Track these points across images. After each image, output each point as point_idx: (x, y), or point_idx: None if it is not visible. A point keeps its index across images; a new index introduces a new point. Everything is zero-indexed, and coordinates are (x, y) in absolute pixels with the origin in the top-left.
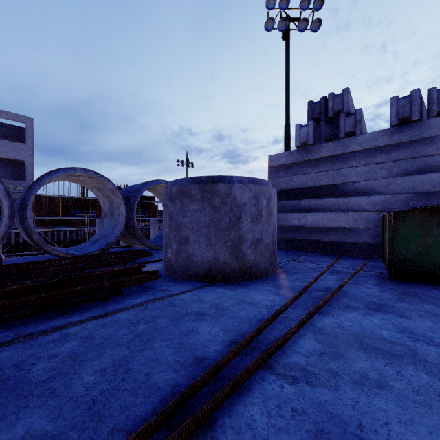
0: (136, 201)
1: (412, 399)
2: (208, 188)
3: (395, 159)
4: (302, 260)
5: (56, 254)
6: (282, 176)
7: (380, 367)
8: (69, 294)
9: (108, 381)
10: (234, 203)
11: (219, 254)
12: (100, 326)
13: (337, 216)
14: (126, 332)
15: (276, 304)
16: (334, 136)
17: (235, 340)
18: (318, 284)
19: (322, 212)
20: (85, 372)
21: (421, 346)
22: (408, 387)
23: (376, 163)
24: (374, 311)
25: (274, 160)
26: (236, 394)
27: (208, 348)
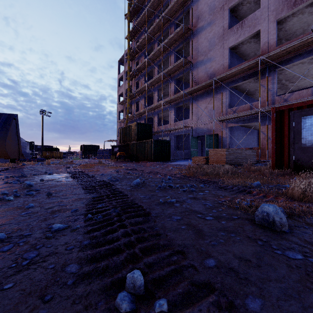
0: None
1: None
2: None
3: None
4: None
5: None
6: None
7: None
8: None
9: None
10: None
11: None
12: None
13: None
14: None
15: None
16: None
17: None
18: None
19: None
20: None
21: None
22: None
23: None
24: None
25: None
26: None
27: None
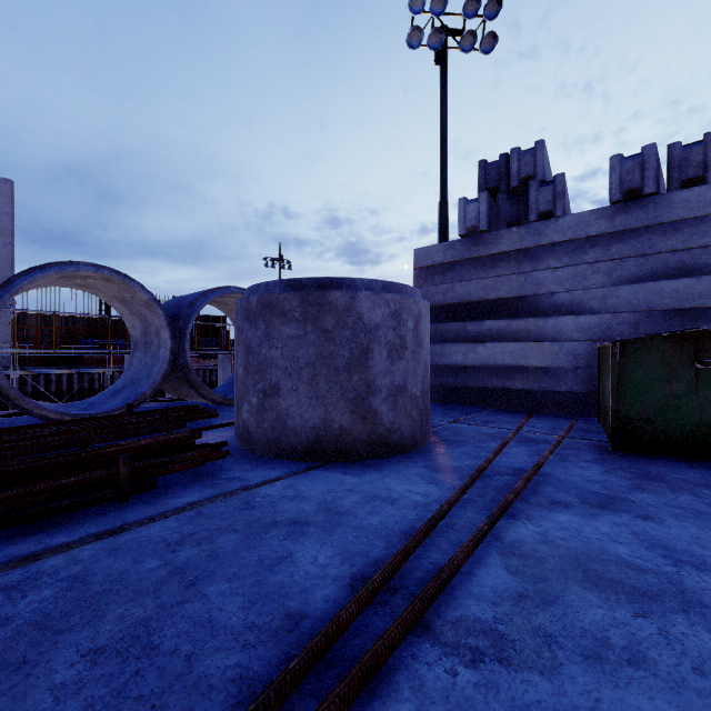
0: (190, 322)
1: (696, 688)
2: (314, 298)
3: (617, 257)
4: (470, 420)
5: (42, 415)
6: (437, 283)
7: (627, 620)
8: (50, 492)
9: (105, 677)
10: (358, 324)
11: (333, 412)
12: (105, 553)
13: (526, 348)
14: (156, 564)
15: (433, 501)
16: (520, 218)
17: (362, 575)
18: (501, 463)
19: (501, 341)
20: (60, 659)
21: (688, 574)
22: (682, 661)
23: (587, 263)
24: (598, 509)
25: (424, 256)
26: (364, 696)
27: (311, 592)
